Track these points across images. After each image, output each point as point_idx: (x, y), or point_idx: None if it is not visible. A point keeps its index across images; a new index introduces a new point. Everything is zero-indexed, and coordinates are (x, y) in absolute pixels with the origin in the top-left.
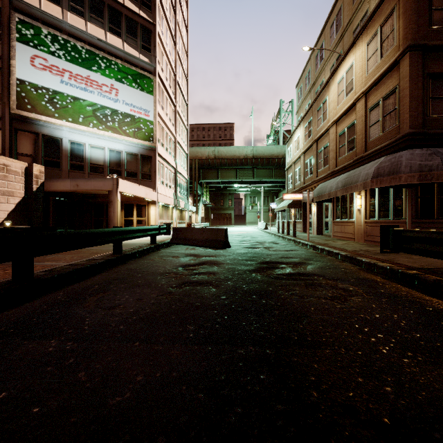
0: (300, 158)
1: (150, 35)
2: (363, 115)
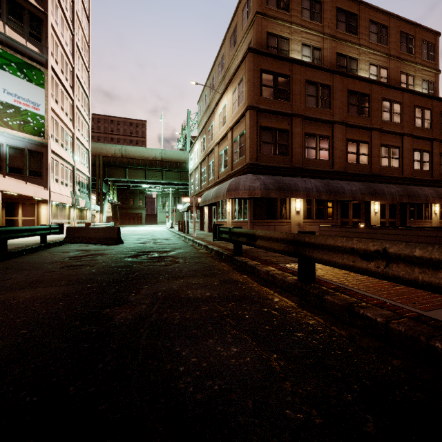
0: (198, 167)
1: (41, 24)
2: (231, 144)
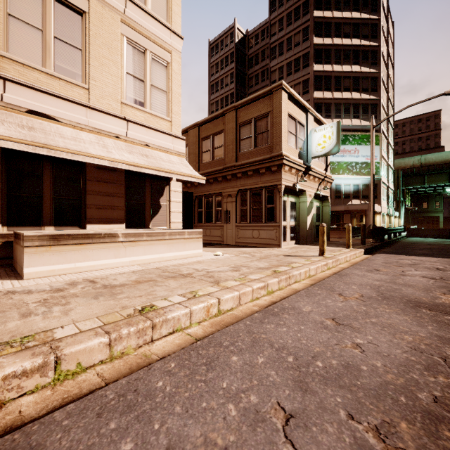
0: None
1: (376, 107)
2: None
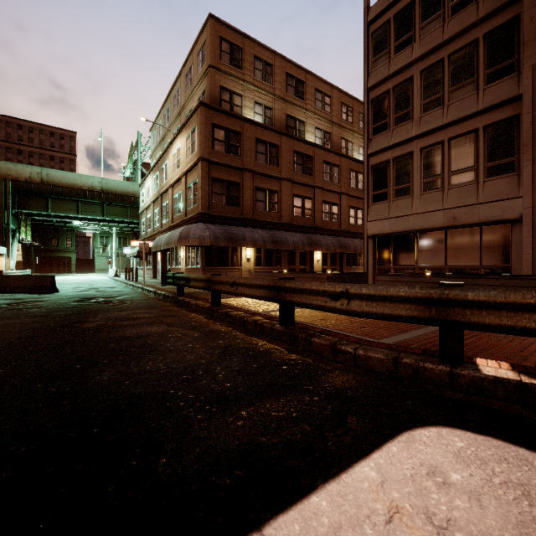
0: (151, 206)
1: None
2: (185, 189)
